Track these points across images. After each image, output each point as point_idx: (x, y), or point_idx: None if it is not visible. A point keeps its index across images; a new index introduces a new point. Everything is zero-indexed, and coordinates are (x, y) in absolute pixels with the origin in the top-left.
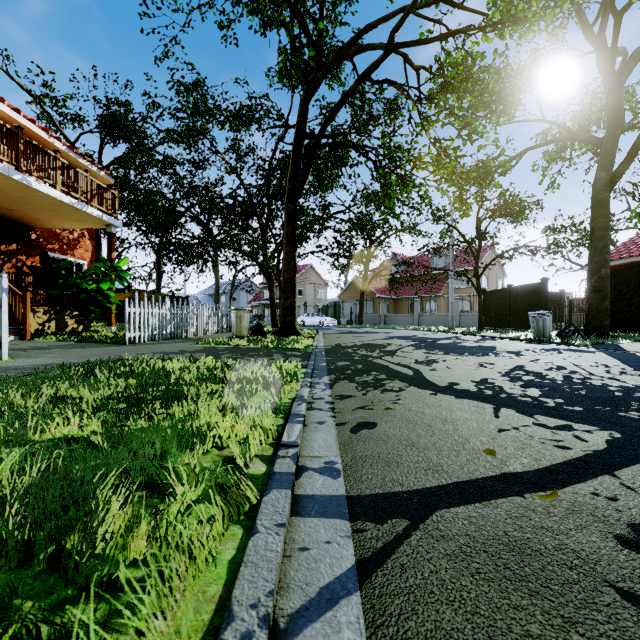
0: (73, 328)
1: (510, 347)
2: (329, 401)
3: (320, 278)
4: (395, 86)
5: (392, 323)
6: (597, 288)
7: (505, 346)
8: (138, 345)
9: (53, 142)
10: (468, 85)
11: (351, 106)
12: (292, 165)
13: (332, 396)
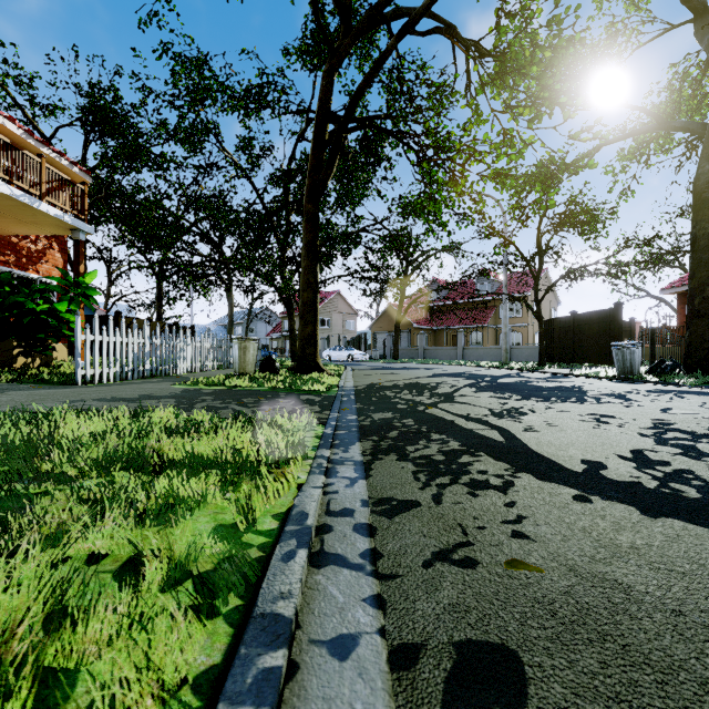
0: (25, 363)
1: (601, 388)
2: (364, 523)
3: (349, 306)
4: (449, 37)
5: (432, 357)
6: (701, 312)
7: (593, 386)
8: (92, 386)
9: (4, 123)
10: (537, 53)
11: (387, 88)
12: (312, 155)
13: (370, 503)
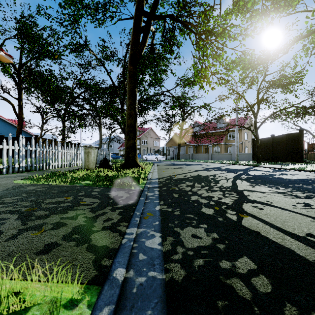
0: None
1: None
2: None
3: (156, 135)
4: None
5: (196, 159)
6: None
7: None
8: None
9: None
10: None
11: (176, 7)
12: (133, 35)
13: None
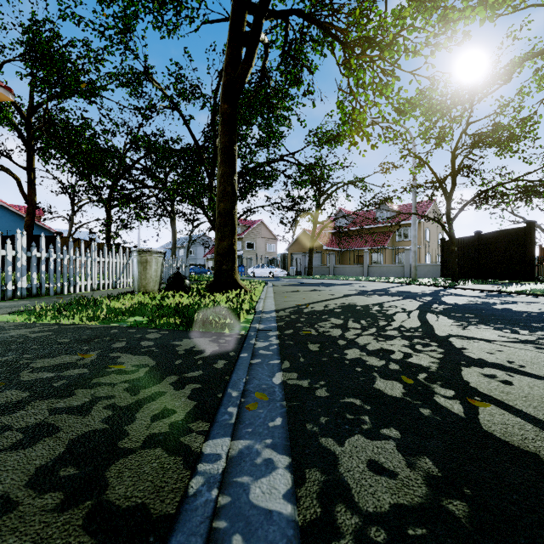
0: None
1: None
2: None
3: (270, 233)
4: None
5: (341, 274)
6: None
7: None
8: None
9: None
10: None
11: None
12: (229, 48)
13: None
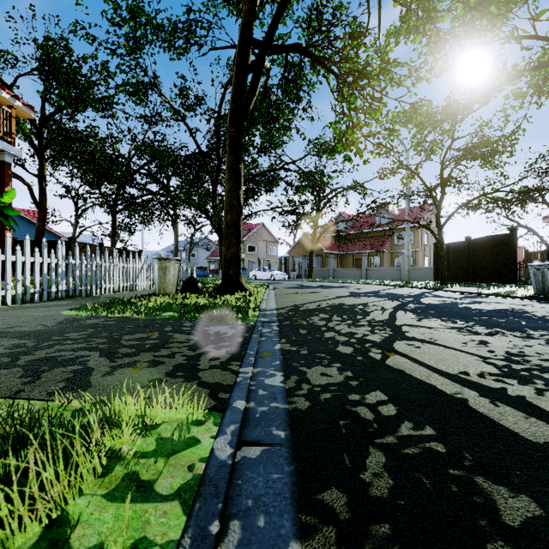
0: None
1: None
2: None
3: (271, 236)
4: None
5: (340, 277)
6: None
7: (536, 310)
8: None
9: None
10: None
11: (306, 27)
12: (235, 79)
13: None
